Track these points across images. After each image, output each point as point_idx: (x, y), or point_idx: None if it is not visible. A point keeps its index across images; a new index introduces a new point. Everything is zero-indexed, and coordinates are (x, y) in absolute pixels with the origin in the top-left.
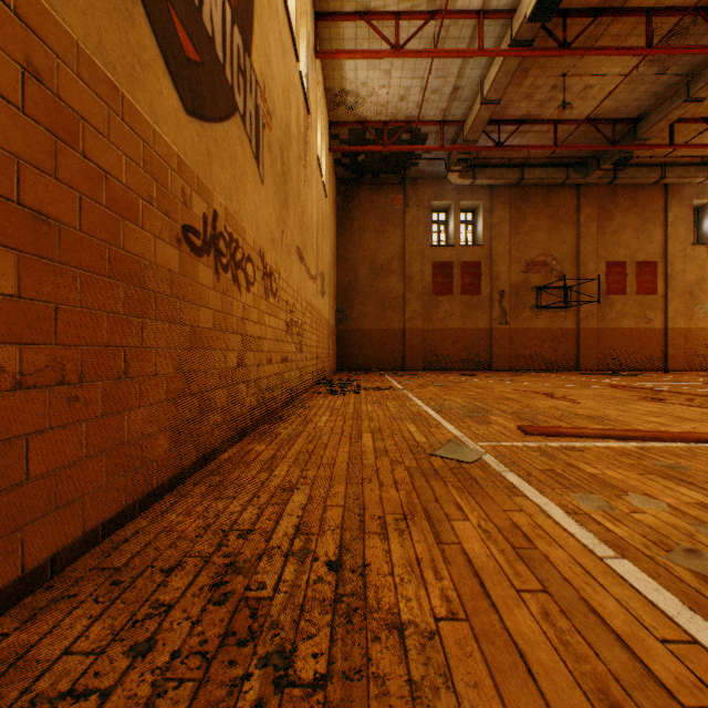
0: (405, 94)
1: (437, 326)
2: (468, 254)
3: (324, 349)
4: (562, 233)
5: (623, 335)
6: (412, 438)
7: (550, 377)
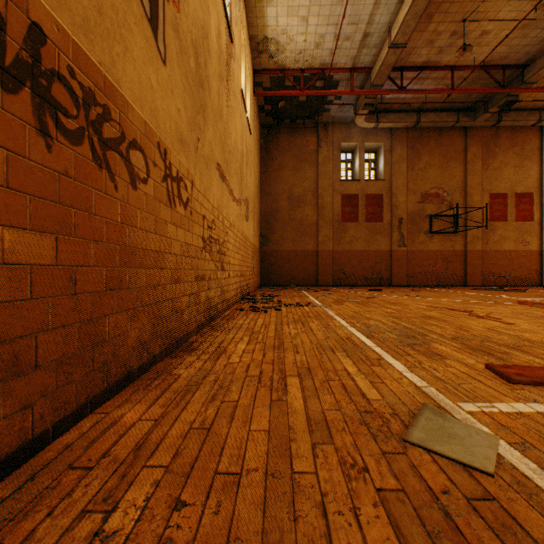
0: (320, 41)
1: (345, 249)
2: (371, 188)
3: (248, 267)
4: (452, 169)
5: (504, 256)
6: (357, 391)
7: (448, 293)
